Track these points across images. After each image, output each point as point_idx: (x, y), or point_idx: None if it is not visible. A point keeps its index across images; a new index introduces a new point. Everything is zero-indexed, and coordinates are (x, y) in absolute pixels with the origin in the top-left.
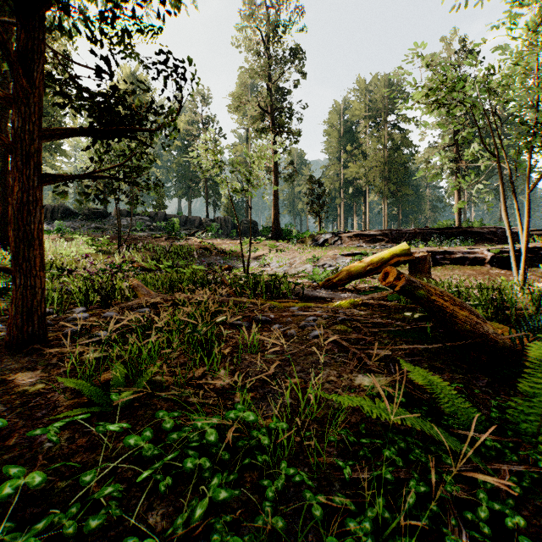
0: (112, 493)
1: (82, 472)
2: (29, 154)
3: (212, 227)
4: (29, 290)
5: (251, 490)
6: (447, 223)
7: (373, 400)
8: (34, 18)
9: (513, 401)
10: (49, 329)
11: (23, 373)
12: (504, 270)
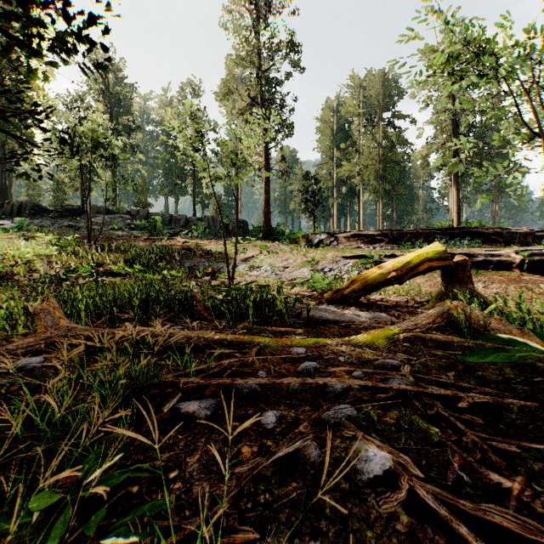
0: None
1: None
2: None
3: (199, 226)
4: None
5: None
6: (445, 224)
7: None
8: None
9: None
10: None
11: None
12: (537, 276)
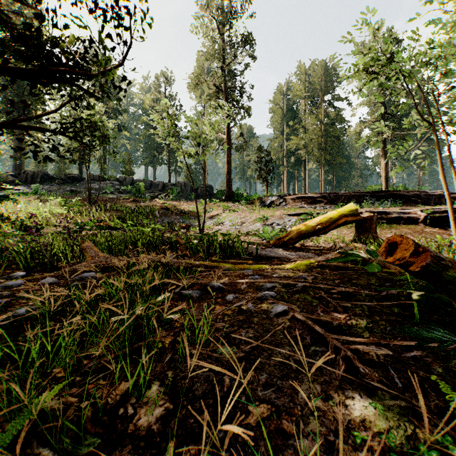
0: None
1: None
2: None
3: (174, 190)
4: None
5: None
6: (375, 188)
7: None
8: None
9: None
10: None
11: None
12: (436, 229)
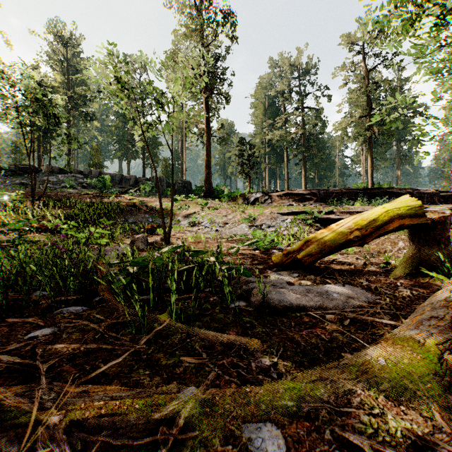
0: None
1: None
2: None
3: (147, 185)
4: None
5: None
6: (361, 186)
7: None
8: None
9: None
10: None
11: None
12: None
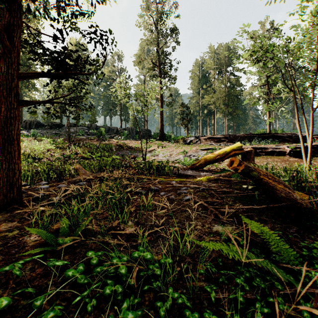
0: (52, 317)
1: (38, 292)
2: (11, 88)
3: (124, 133)
4: (11, 172)
5: (148, 306)
6: (262, 131)
7: (225, 242)
8: (14, 4)
9: (315, 243)
10: (24, 195)
11: (6, 223)
12: (297, 158)
